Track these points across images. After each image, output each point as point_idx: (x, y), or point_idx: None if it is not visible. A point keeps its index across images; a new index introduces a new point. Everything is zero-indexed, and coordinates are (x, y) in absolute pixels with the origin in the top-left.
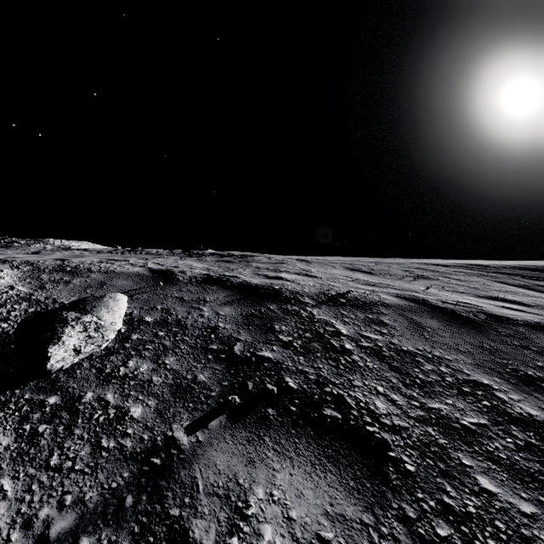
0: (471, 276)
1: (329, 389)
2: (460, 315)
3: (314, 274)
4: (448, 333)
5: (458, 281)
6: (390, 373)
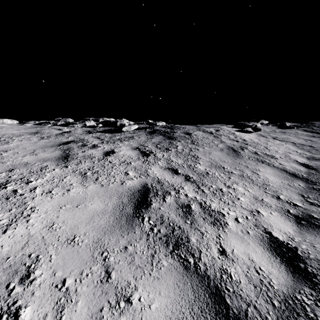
0: None
1: None
2: None
3: None
4: None
5: None
6: None
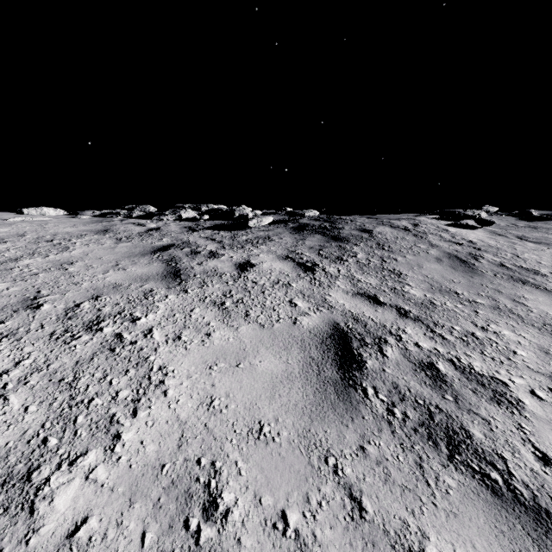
0: None
1: None
2: None
3: None
4: None
5: None
6: None
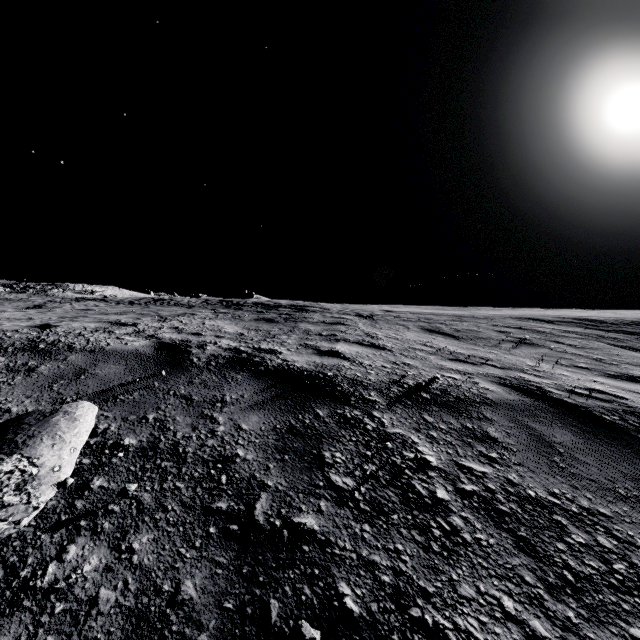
0: (588, 340)
1: (417, 612)
2: (601, 420)
3: (381, 344)
4: (591, 457)
5: (573, 349)
6: (518, 558)
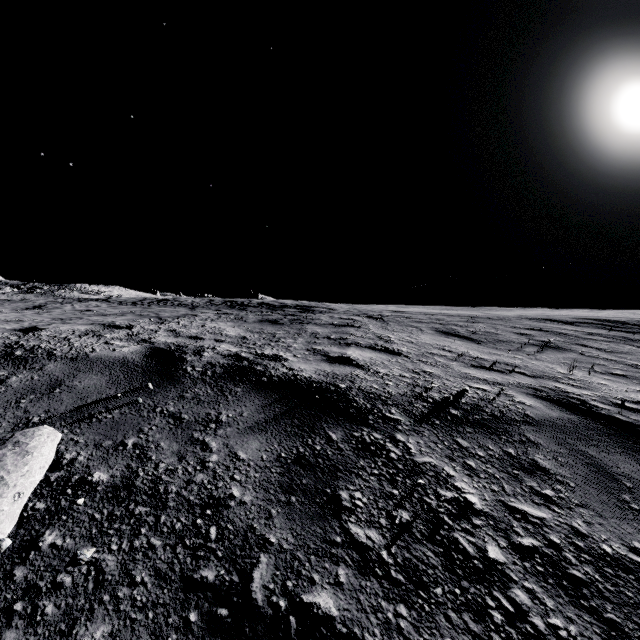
0: (616, 343)
1: None
2: None
3: (396, 348)
4: None
5: (604, 353)
6: None
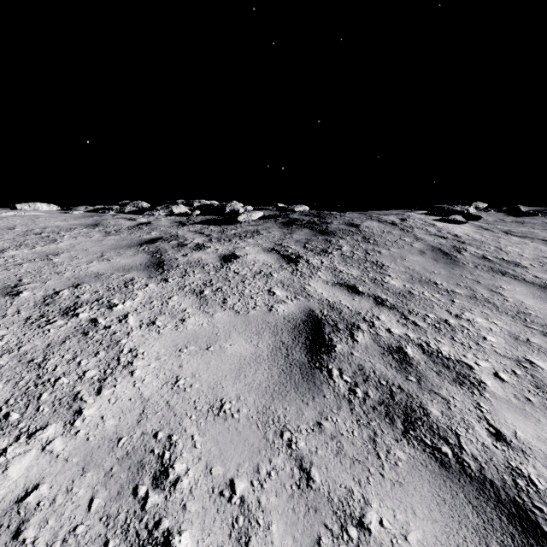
0: None
1: None
2: None
3: None
4: None
5: None
6: None
